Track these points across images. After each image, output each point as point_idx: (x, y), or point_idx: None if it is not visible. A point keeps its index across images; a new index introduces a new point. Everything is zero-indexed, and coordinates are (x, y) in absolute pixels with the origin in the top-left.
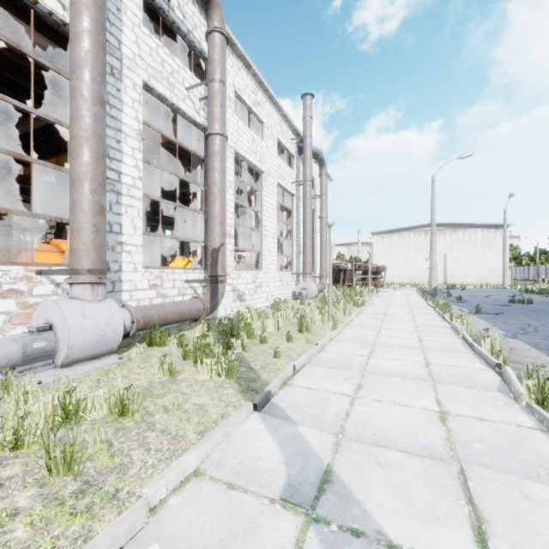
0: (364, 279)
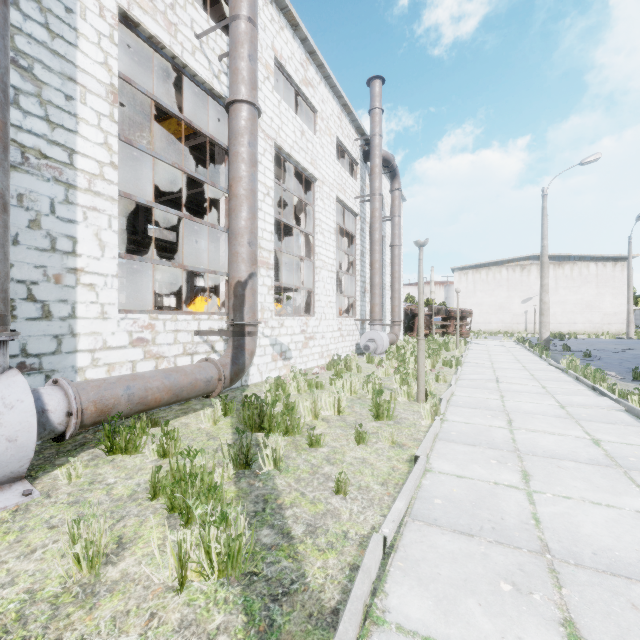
0: (444, 326)
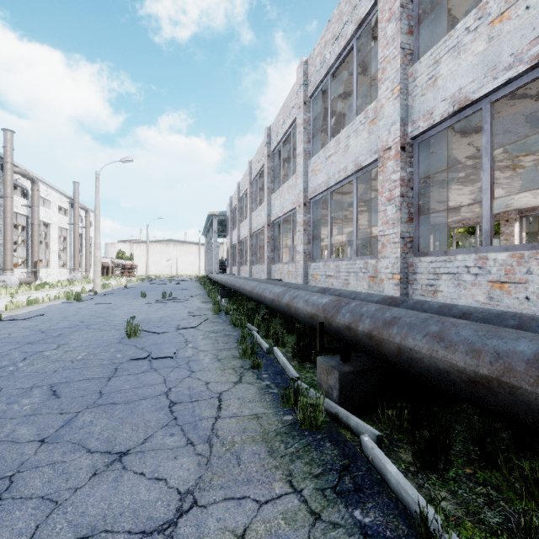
0: (122, 272)
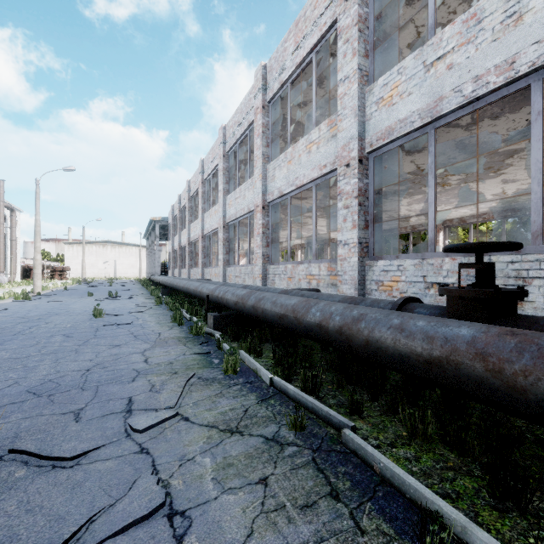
0: (52, 275)
